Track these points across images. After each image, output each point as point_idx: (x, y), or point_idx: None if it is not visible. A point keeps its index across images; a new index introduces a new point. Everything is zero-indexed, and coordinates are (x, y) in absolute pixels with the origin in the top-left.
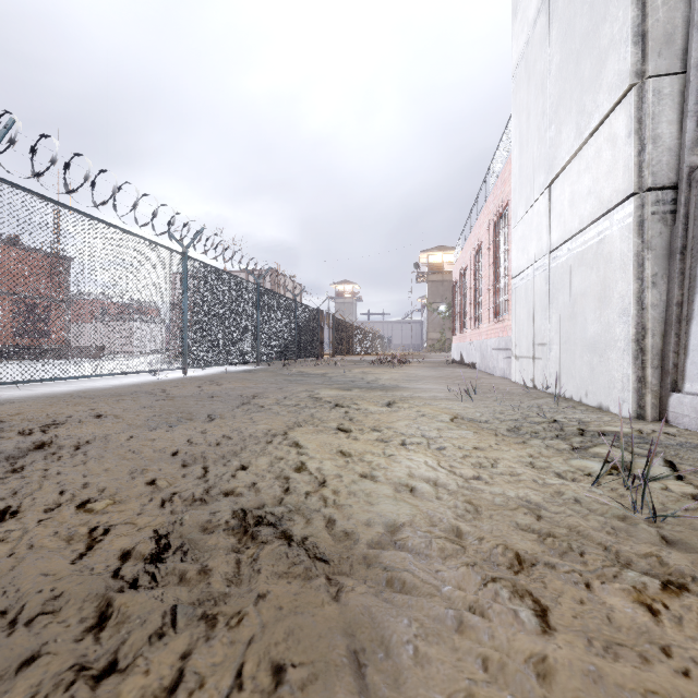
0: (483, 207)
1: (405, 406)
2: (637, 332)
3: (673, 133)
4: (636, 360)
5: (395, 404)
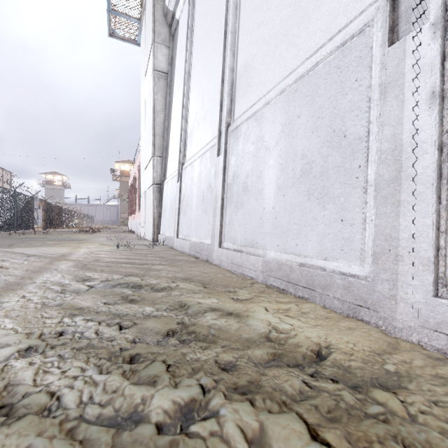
0: (137, 159)
1: (86, 243)
2: (153, 219)
3: (161, 171)
4: (153, 227)
5: (82, 243)
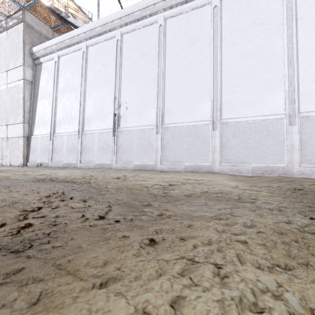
0: None
1: None
2: (23, 155)
3: (28, 130)
4: (23, 158)
5: None
